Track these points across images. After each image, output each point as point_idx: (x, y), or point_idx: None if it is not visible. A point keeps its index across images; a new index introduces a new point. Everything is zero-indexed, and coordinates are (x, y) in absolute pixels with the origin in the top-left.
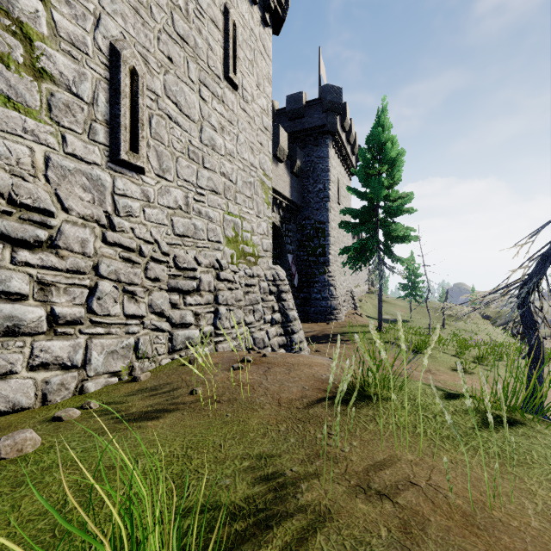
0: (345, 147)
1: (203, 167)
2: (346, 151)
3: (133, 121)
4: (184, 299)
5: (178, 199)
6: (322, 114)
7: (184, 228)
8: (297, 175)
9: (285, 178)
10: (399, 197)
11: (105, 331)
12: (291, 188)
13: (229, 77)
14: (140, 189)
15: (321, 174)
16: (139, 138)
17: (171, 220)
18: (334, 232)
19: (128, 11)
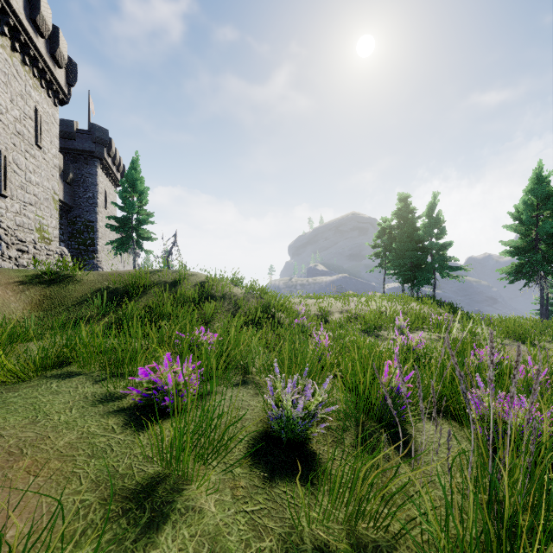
0: (111, 168)
1: (27, 192)
2: (112, 171)
3: (4, 177)
4: (23, 255)
5: (17, 208)
6: (92, 143)
7: (19, 222)
8: (70, 183)
9: (60, 185)
10: (146, 214)
11: (5, 259)
12: (64, 192)
13: (38, 145)
14: (5, 205)
15: (91, 186)
16: (7, 184)
17: (15, 218)
18: (102, 230)
19: (2, 131)
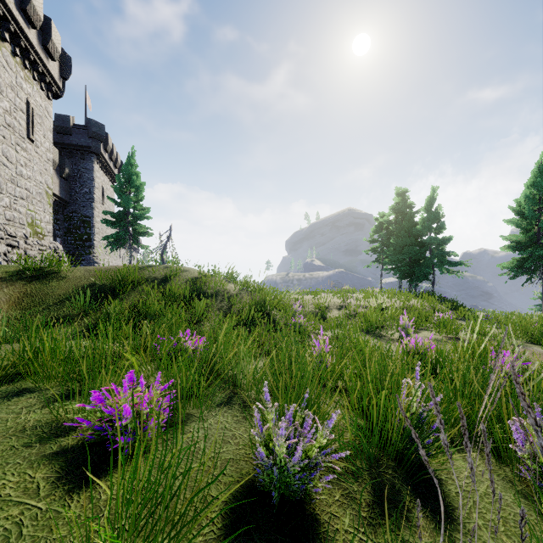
0: (108, 163)
1: (17, 186)
2: (109, 166)
3: None
4: (13, 250)
5: (7, 202)
6: (88, 139)
7: (10, 217)
8: (66, 178)
9: (55, 180)
10: (142, 209)
11: None
12: (60, 188)
13: (30, 138)
14: None
15: (87, 181)
16: None
17: (5, 213)
18: (99, 225)
19: None
